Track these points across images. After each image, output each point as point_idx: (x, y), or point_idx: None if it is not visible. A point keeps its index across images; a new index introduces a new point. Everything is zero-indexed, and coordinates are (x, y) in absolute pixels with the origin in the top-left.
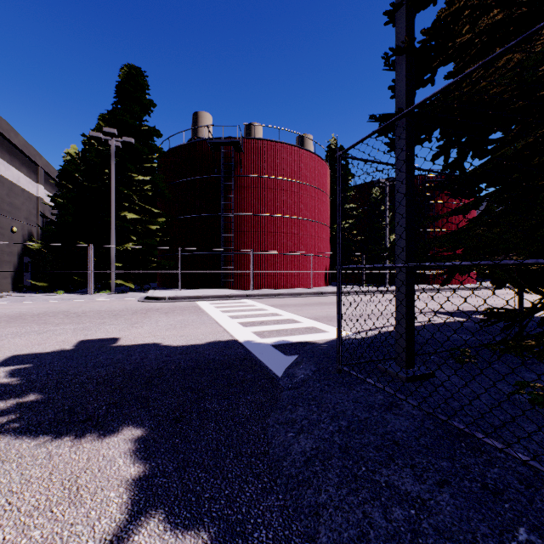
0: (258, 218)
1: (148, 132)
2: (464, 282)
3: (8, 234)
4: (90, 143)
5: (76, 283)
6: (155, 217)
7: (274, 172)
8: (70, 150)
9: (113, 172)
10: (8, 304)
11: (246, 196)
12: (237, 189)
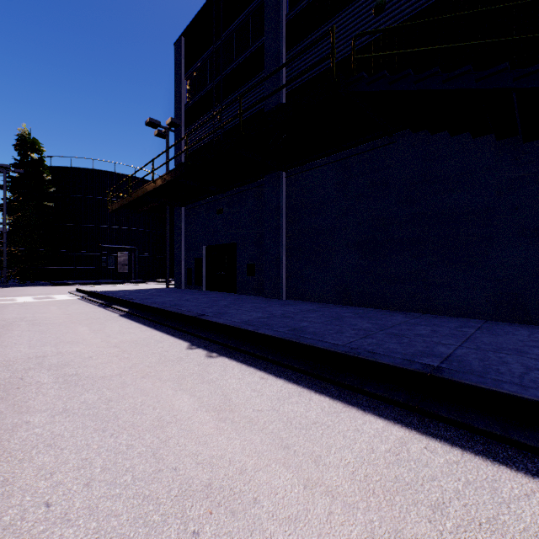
0: None
1: None
2: None
3: None
4: None
5: None
6: None
7: None
8: None
9: None
10: None
11: None
12: None
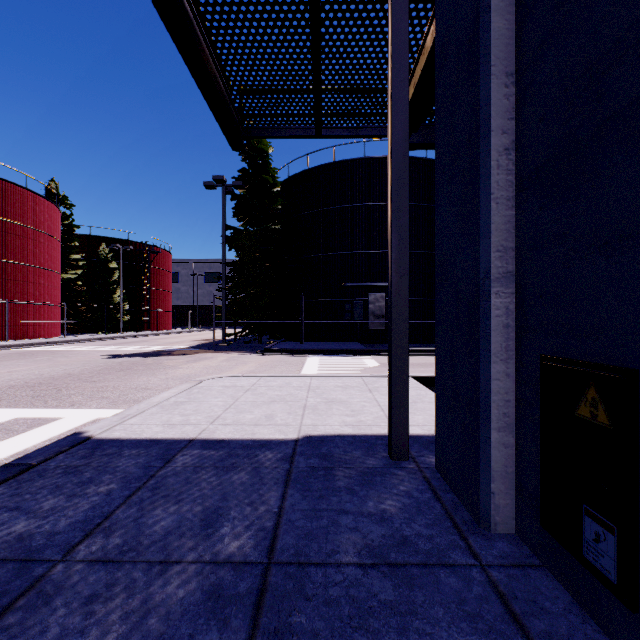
0: (4, 264)
1: None
2: (167, 329)
3: None
4: None
5: None
6: None
7: (22, 218)
8: None
9: None
10: None
11: None
12: None
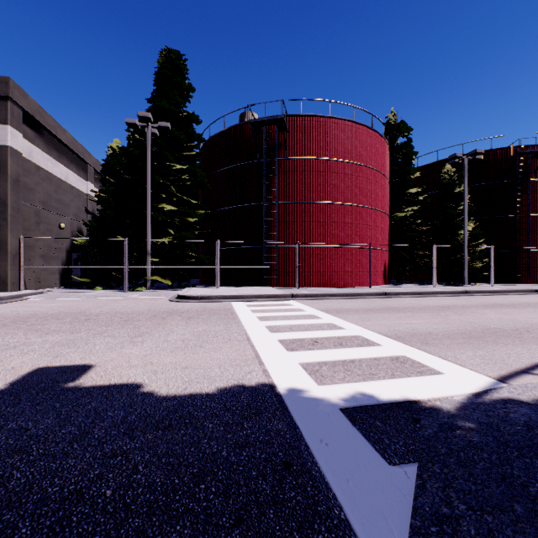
0: (305, 205)
1: (187, 119)
2: None
3: (56, 230)
4: (134, 137)
5: (116, 279)
6: (195, 209)
7: (323, 152)
8: (113, 144)
9: (149, 161)
10: (40, 301)
11: (291, 182)
12: (281, 175)
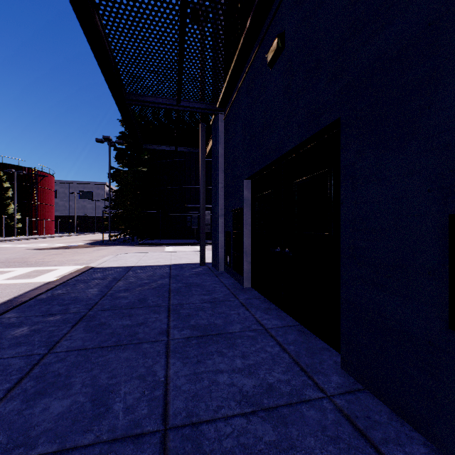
0: None
1: None
2: (51, 233)
3: None
4: None
5: None
6: None
7: None
8: None
9: None
10: None
11: None
12: None
